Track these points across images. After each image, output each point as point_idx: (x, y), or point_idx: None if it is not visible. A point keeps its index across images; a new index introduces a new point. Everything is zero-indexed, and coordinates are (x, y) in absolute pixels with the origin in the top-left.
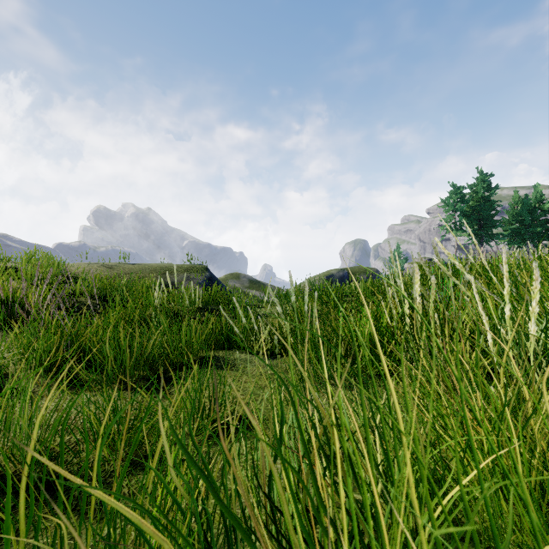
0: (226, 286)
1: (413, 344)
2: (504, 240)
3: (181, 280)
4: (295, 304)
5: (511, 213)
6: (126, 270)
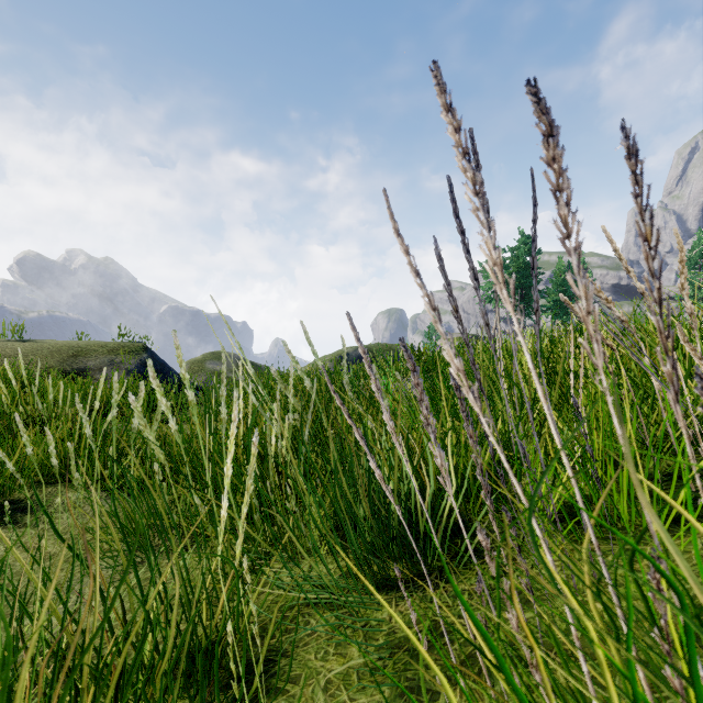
0: (203, 369)
1: (211, 493)
2: (548, 313)
3: (100, 366)
4: (116, 419)
5: (555, 282)
6: (7, 351)
